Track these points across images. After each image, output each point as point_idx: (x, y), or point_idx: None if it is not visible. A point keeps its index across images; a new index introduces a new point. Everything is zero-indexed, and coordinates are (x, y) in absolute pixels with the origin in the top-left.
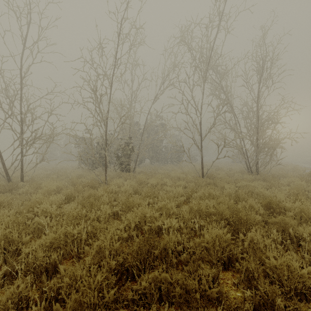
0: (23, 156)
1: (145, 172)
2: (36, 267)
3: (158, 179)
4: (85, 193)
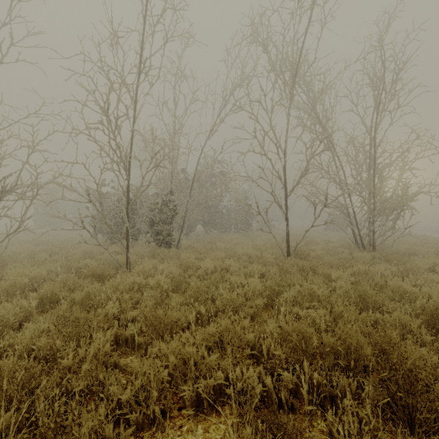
0: None
1: (195, 248)
2: None
3: (216, 261)
4: (77, 294)
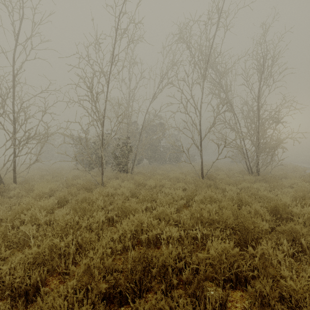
0: (16, 157)
1: (143, 173)
2: (13, 290)
3: (157, 180)
4: (79, 197)
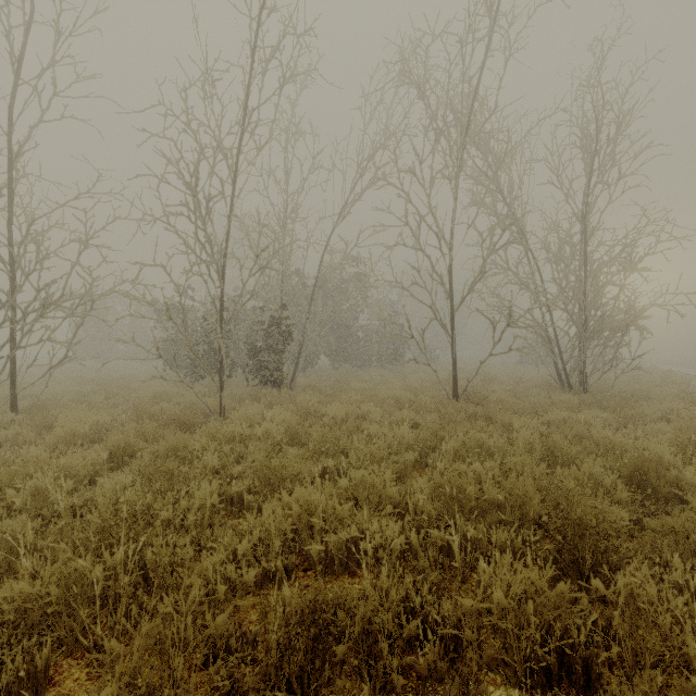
0: (15, 349)
1: (318, 388)
2: None
3: (349, 405)
4: (161, 444)
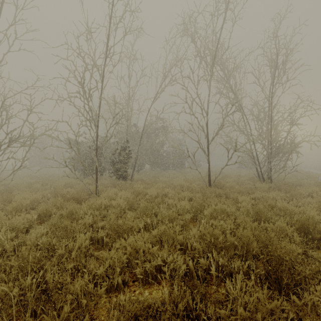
0: None
1: (144, 180)
2: None
3: (159, 189)
4: (64, 210)
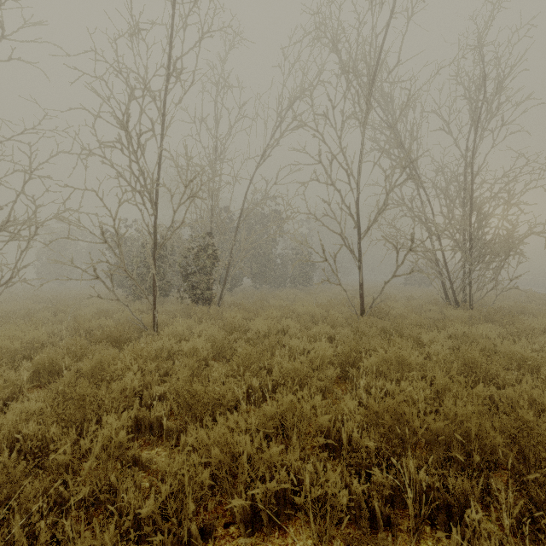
0: None
1: (242, 305)
2: None
3: (271, 321)
4: (85, 362)
